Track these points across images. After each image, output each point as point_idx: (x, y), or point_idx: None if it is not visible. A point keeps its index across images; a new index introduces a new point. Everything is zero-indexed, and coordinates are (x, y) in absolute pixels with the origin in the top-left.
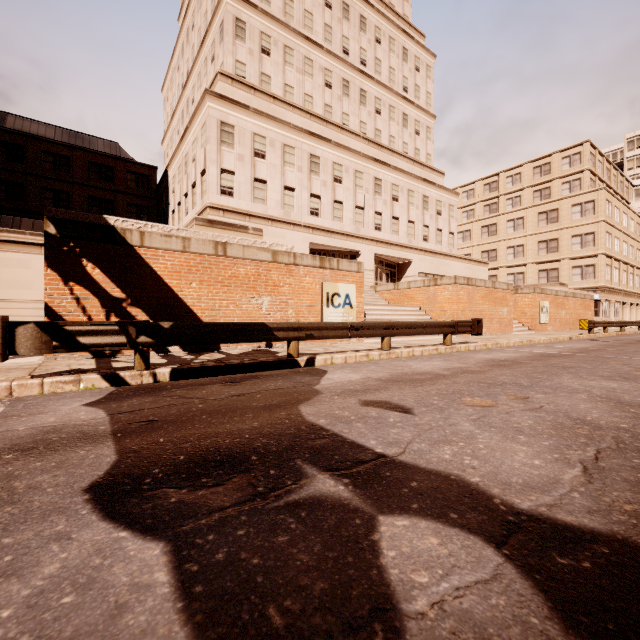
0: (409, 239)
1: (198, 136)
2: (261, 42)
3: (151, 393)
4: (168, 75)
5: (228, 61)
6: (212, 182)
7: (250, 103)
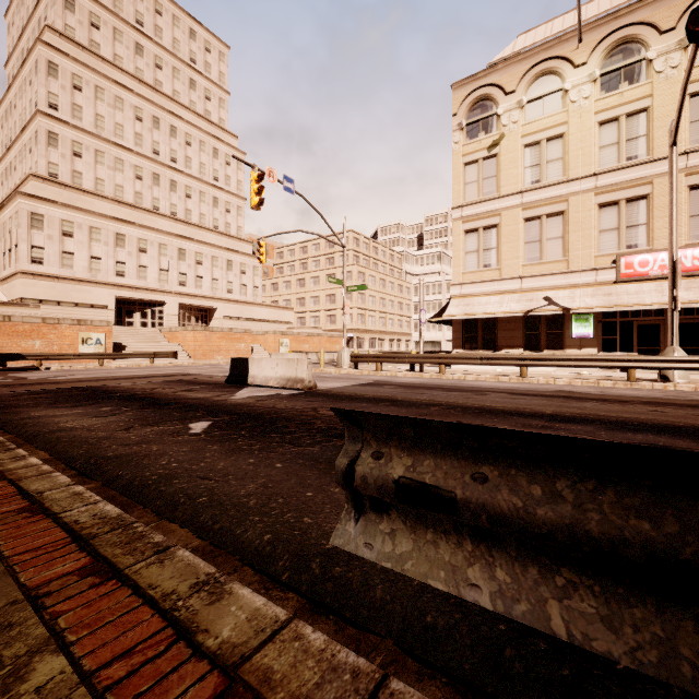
0: (214, 292)
1: (13, 217)
2: (73, 148)
3: None
4: None
5: (41, 163)
6: (23, 255)
7: (61, 195)
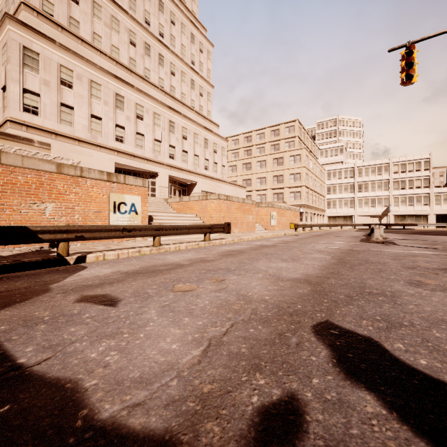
0: (195, 167)
1: None
2: None
3: None
4: None
5: None
6: (13, 99)
7: (57, 38)
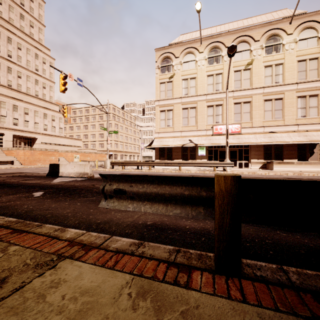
0: (35, 129)
1: None
2: None
3: None
4: None
5: None
6: None
7: None
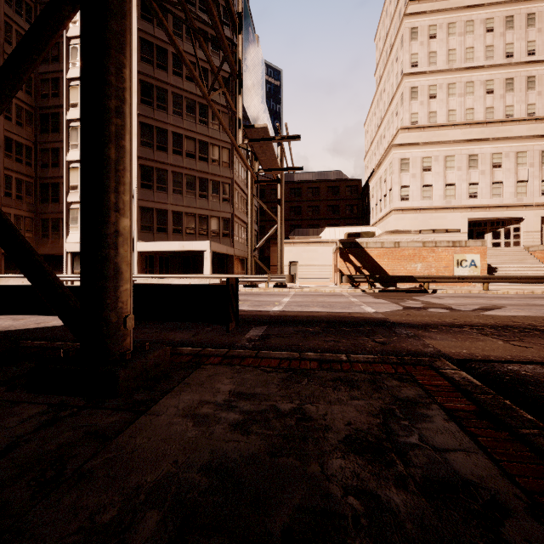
0: None
1: (387, 168)
2: (429, 92)
3: (375, 293)
4: (368, 117)
5: (406, 117)
6: (395, 195)
7: (420, 137)
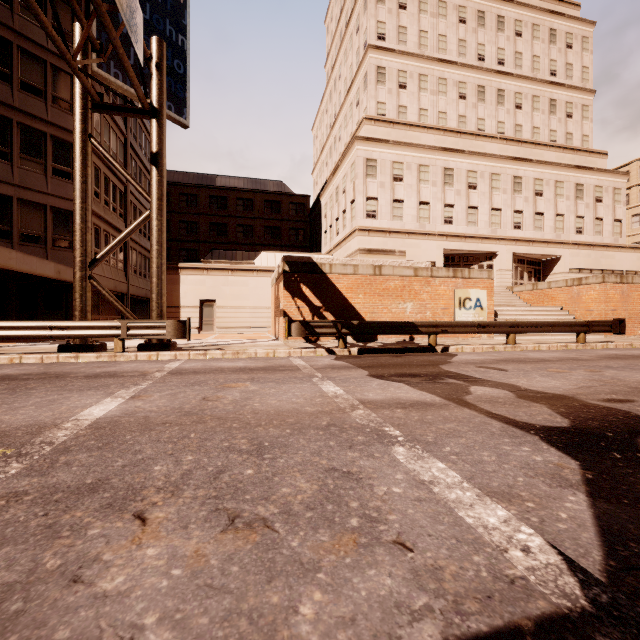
0: (557, 234)
1: (348, 172)
2: (398, 79)
3: (356, 358)
4: (317, 117)
5: (371, 105)
6: (359, 209)
7: (389, 136)
